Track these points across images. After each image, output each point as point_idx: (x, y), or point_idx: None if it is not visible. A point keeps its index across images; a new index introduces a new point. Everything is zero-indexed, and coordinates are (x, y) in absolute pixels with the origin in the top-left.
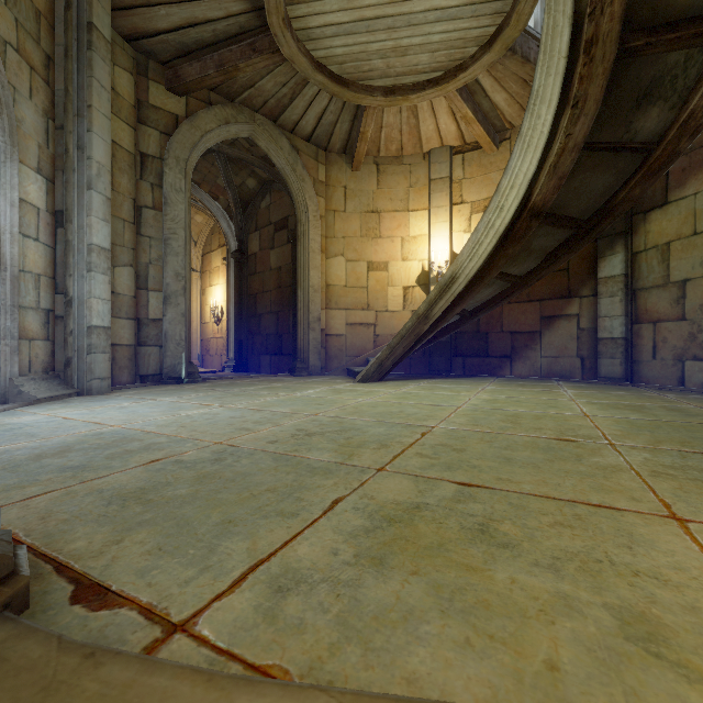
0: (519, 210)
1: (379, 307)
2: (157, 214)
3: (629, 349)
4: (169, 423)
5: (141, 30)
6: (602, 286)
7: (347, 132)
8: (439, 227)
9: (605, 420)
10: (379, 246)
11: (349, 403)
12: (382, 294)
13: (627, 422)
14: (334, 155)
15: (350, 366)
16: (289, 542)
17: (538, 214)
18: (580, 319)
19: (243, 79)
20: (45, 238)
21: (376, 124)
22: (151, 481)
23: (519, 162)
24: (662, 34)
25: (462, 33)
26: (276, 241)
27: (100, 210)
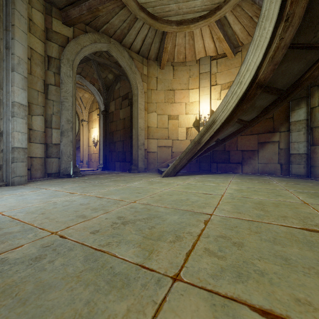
0: (250, 84)
1: (174, 137)
2: (57, 88)
3: (309, 160)
4: (37, 210)
5: None
6: (293, 125)
7: (158, 48)
8: (204, 97)
9: None
10: (174, 107)
11: (156, 192)
12: (175, 131)
13: None
14: (151, 61)
15: (159, 167)
16: None
17: (261, 86)
18: (280, 143)
19: (102, 18)
20: None
21: (172, 44)
22: None
23: (251, 56)
24: None
25: None
26: (122, 105)
27: (20, 83)
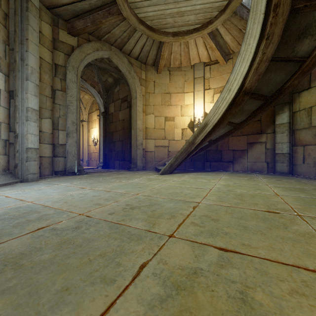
0: (238, 91)
1: (170, 138)
2: (63, 93)
3: (291, 159)
4: (59, 200)
5: (54, 3)
6: (277, 128)
7: (155, 55)
8: (199, 100)
9: (288, 198)
10: (170, 109)
11: (155, 187)
12: (172, 132)
13: (301, 199)
14: (149, 66)
15: (157, 166)
16: (103, 314)
17: (248, 93)
18: (266, 144)
19: (105, 29)
20: (4, 104)
21: (168, 51)
22: (30, 247)
23: (238, 67)
24: (313, 1)
25: (211, 4)
26: (122, 107)
27: (32, 90)
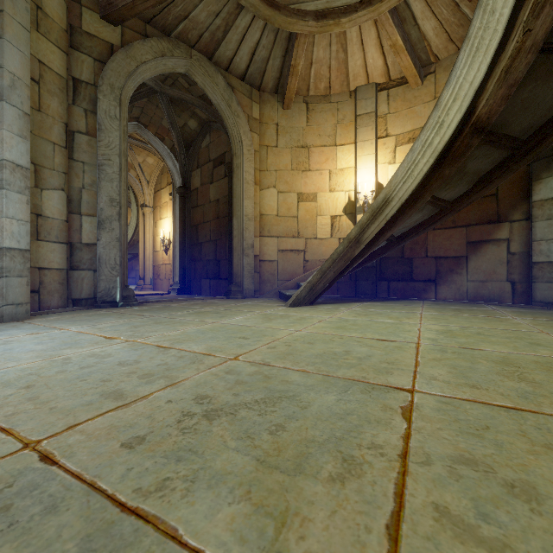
0: (459, 126)
1: (308, 234)
2: (91, 140)
3: None
4: (20, 377)
5: None
6: (537, 209)
7: (279, 69)
8: (365, 160)
9: None
10: (308, 178)
11: (280, 336)
12: (311, 223)
13: None
14: (267, 94)
15: (282, 289)
16: None
17: (481, 130)
18: (510, 243)
19: (176, 9)
20: None
21: (306, 60)
22: None
23: (464, 69)
24: None
25: None
26: (214, 176)
27: (15, 124)
